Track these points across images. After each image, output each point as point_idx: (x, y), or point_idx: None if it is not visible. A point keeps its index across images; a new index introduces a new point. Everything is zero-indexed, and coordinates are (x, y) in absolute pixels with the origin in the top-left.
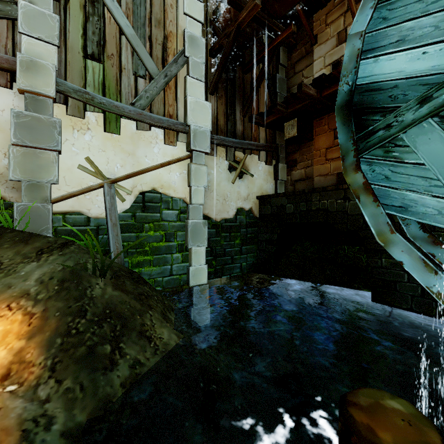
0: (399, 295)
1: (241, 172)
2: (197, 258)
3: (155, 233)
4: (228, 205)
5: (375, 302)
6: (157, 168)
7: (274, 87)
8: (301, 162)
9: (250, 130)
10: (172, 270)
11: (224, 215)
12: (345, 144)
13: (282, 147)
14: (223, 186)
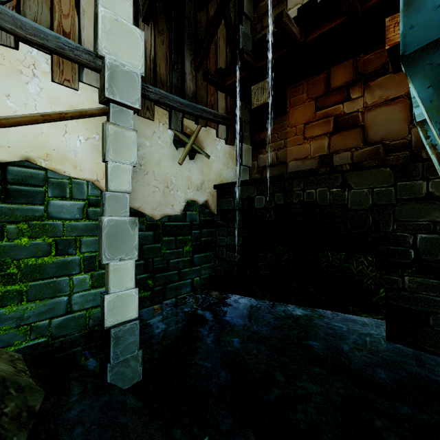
0: (435, 333)
1: (192, 150)
2: (119, 279)
3: (31, 241)
4: (173, 195)
5: (393, 341)
6: (34, 122)
7: (237, 42)
8: (271, 143)
9: (206, 92)
10: (71, 303)
11: (167, 210)
12: (425, 39)
13: (246, 123)
14: (164, 167)
